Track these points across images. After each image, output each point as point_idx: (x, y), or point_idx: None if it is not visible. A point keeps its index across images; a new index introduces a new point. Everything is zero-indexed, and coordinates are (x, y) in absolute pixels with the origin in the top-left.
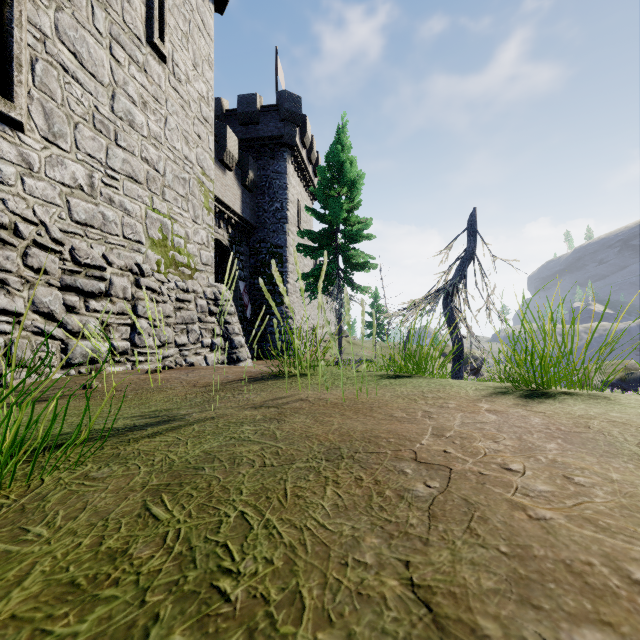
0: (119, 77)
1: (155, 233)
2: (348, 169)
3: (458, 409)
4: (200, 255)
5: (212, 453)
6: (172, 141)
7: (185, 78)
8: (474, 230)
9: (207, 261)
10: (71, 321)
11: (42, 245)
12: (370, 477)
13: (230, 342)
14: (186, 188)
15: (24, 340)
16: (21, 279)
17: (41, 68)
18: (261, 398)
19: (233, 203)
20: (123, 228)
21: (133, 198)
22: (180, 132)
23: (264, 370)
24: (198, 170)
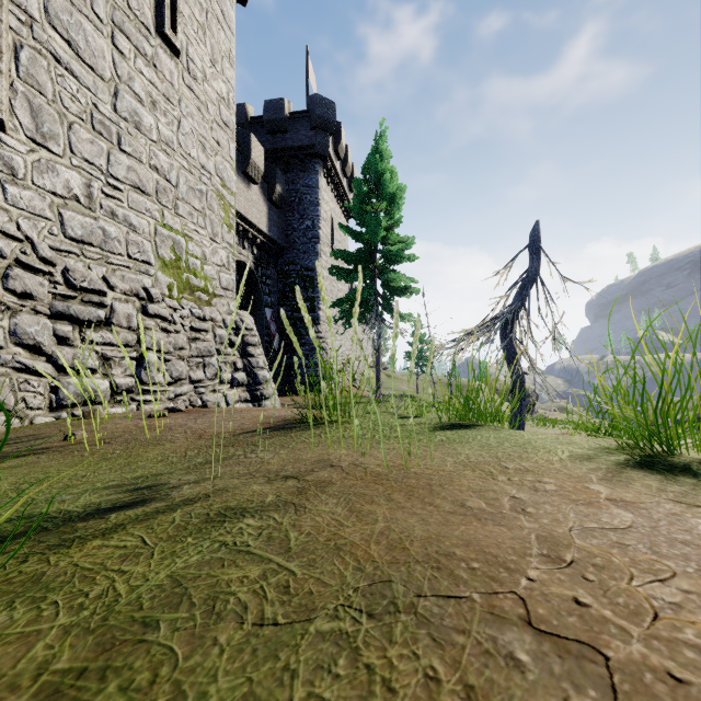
0: (123, 71)
1: (166, 252)
2: (387, 181)
3: (563, 496)
4: (219, 278)
5: (183, 581)
6: (186, 147)
7: (202, 76)
8: (538, 247)
9: (227, 285)
10: (63, 355)
11: (27, 265)
12: (453, 673)
13: (253, 377)
14: (203, 201)
15: (3, 378)
16: (0, 305)
17: (27, 56)
18: (279, 460)
19: (258, 220)
20: (128, 246)
21: (140, 212)
22: (196, 137)
23: (288, 415)
24: (217, 181)
